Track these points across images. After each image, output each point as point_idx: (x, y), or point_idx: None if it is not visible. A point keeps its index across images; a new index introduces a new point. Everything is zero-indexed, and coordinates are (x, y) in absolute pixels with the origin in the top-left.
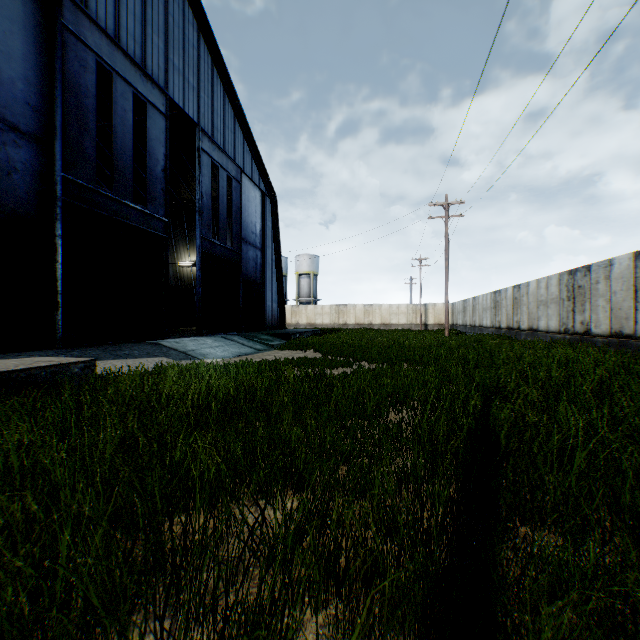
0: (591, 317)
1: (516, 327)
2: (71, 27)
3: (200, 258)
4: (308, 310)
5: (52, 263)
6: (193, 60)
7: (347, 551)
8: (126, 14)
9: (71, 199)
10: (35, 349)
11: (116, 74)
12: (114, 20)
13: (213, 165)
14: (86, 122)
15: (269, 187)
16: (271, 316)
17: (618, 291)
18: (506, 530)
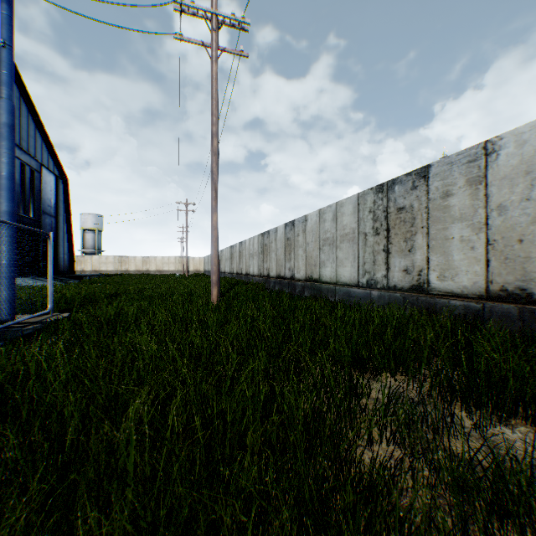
0: (234, 266)
1: (221, 271)
2: None
3: None
4: (94, 260)
5: None
6: None
7: None
8: None
9: None
10: None
11: None
12: None
13: None
14: None
15: (62, 172)
16: (64, 265)
17: (237, 256)
18: None
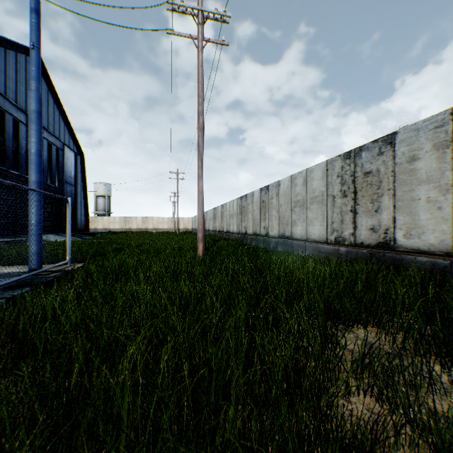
0: (216, 225)
1: (206, 229)
2: None
3: (43, 194)
4: (104, 220)
5: None
6: None
7: None
8: (10, 81)
9: None
10: None
11: (7, 112)
12: (5, 85)
13: None
14: None
15: (80, 149)
16: (81, 224)
17: (219, 217)
18: None
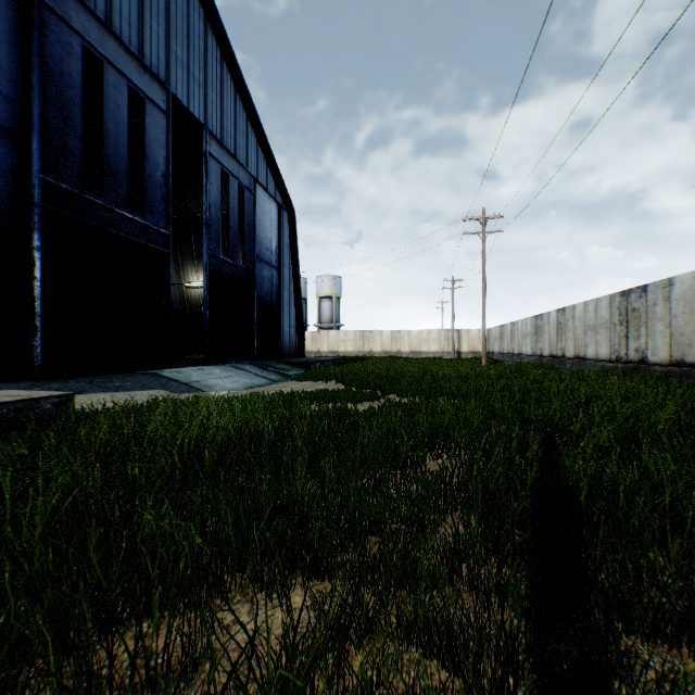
0: (647, 343)
1: (560, 355)
2: (52, 5)
3: (207, 277)
4: (330, 336)
5: (30, 280)
6: (199, 53)
7: (380, 686)
8: None
9: (52, 205)
10: (7, 381)
11: (107, 63)
12: (105, 1)
13: (224, 174)
14: (71, 117)
15: (286, 199)
16: (289, 343)
17: (679, 314)
18: (608, 644)
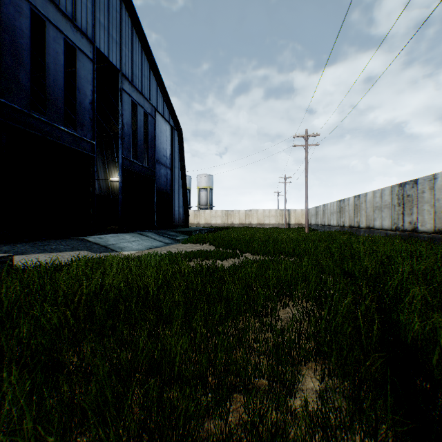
0: (418, 218)
1: (356, 226)
2: None
3: (122, 173)
4: (206, 214)
5: None
6: (116, 21)
7: None
8: None
9: (6, 120)
10: None
11: (49, 22)
12: None
13: (135, 106)
14: (21, 58)
15: (176, 123)
16: (178, 218)
17: (441, 198)
18: None
